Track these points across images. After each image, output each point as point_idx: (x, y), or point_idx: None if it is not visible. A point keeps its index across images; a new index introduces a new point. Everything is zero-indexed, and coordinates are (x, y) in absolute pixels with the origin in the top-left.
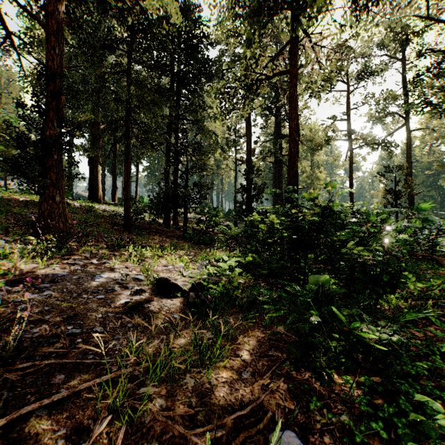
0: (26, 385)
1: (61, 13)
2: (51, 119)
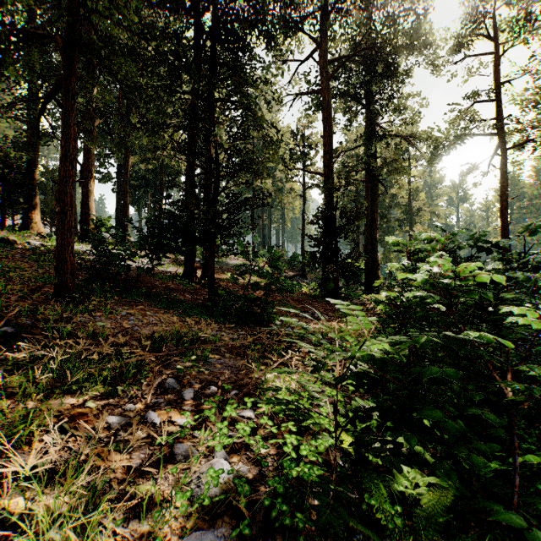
0: None
1: None
2: None
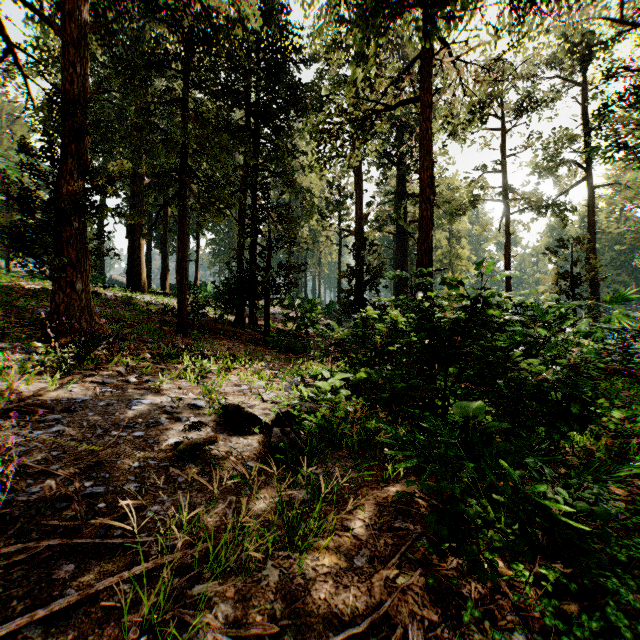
0: (13, 582)
1: (84, 13)
2: (70, 169)
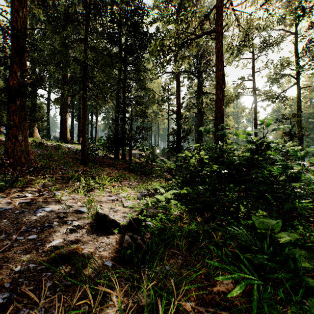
0: None
1: None
2: (15, 71)
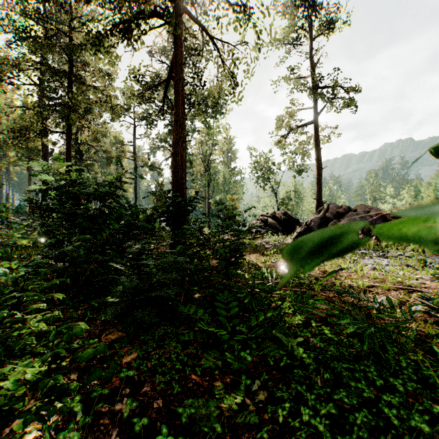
0: None
1: None
2: None
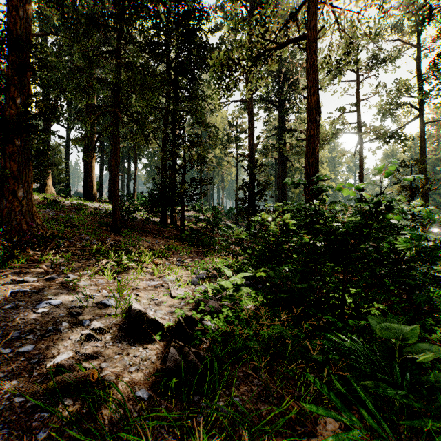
0: None
1: None
2: (13, 96)
